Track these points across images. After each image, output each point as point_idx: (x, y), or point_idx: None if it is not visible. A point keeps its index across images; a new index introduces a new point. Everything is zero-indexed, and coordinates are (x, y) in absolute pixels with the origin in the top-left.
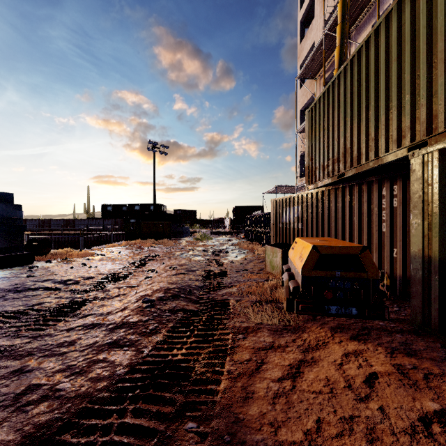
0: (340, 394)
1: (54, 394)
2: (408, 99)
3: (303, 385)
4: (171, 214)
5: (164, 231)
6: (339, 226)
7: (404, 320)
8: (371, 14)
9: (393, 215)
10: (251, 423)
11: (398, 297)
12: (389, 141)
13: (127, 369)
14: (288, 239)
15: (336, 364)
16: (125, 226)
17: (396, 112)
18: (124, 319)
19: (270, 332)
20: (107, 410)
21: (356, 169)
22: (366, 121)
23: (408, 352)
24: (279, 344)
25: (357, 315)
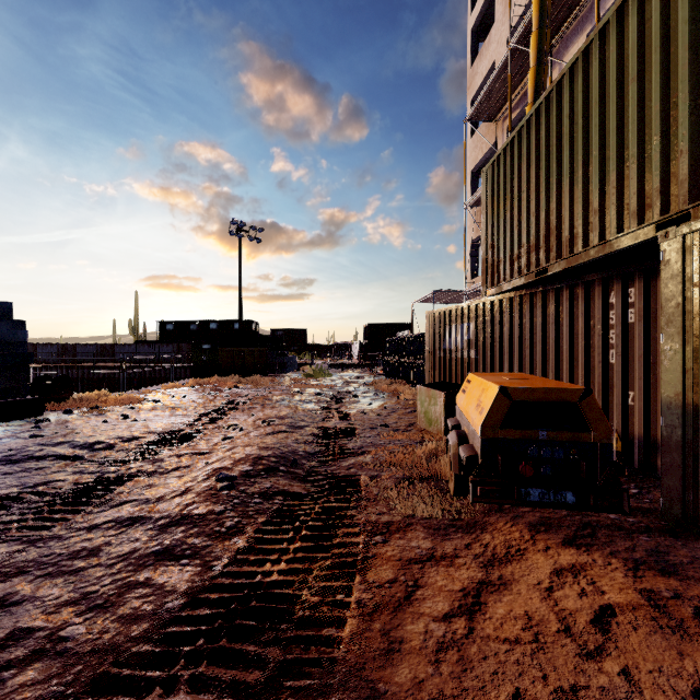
0: (552, 645)
1: (55, 646)
2: (656, 143)
3: (487, 626)
4: (267, 337)
5: (255, 362)
6: (537, 355)
7: (650, 510)
8: (584, 18)
9: (628, 337)
10: (399, 699)
11: (637, 472)
12: (623, 215)
13: (184, 600)
14: (454, 375)
15: (542, 589)
16: (194, 355)
17: (635, 166)
18: (184, 510)
19: (428, 530)
20: (145, 680)
21: (567, 262)
22: (583, 182)
23: (662, 569)
24: (443, 553)
25: (576, 504)
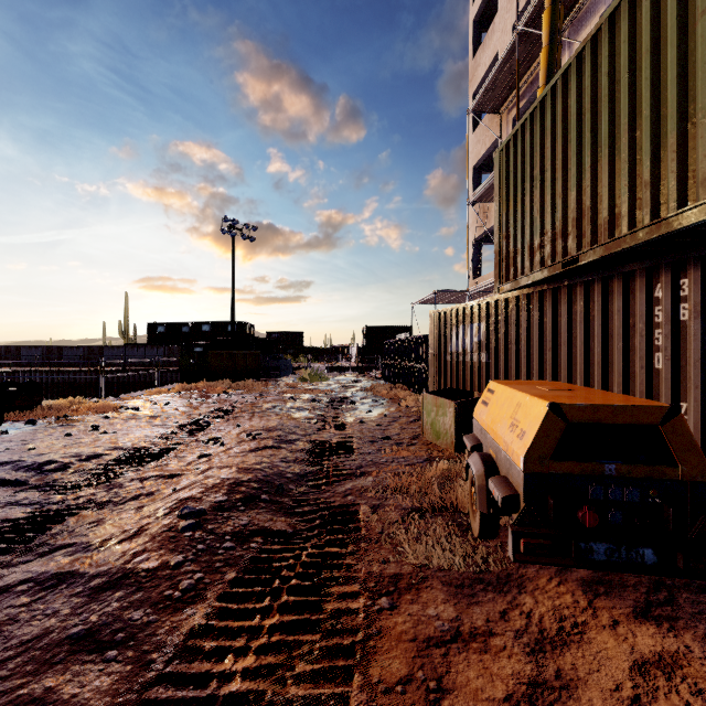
0: None
1: None
2: None
3: None
4: (261, 339)
5: (247, 366)
6: (561, 359)
7: None
8: None
9: (679, 337)
10: None
11: None
12: (687, 184)
13: None
14: (462, 381)
15: (626, 701)
16: (182, 359)
17: None
18: (129, 562)
19: (448, 588)
20: None
21: (605, 248)
22: (629, 150)
23: None
24: (471, 627)
25: (657, 565)
